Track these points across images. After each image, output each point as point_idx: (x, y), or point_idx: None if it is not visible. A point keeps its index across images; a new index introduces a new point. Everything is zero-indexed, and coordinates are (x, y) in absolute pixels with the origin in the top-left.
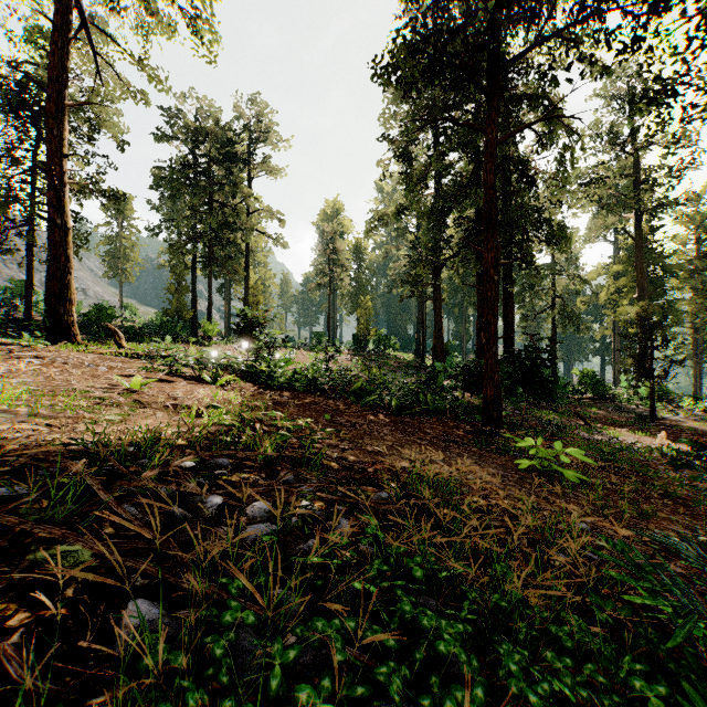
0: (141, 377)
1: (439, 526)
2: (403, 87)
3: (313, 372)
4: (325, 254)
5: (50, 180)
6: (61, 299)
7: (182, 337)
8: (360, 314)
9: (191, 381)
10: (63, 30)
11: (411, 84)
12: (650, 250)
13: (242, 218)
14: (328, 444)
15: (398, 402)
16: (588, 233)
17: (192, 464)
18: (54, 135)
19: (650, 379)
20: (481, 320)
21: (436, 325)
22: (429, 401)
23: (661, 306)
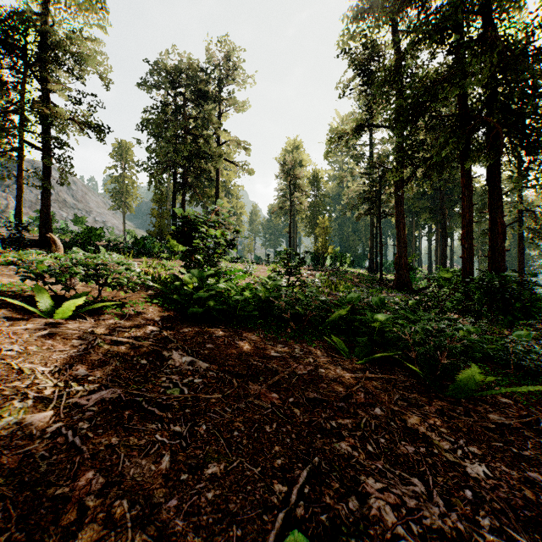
0: None
1: None
2: None
3: (266, 290)
4: (286, 180)
5: None
6: None
7: (154, 253)
8: (318, 233)
9: None
10: None
11: None
12: None
13: (211, 146)
14: None
15: (479, 377)
16: None
17: None
18: None
19: None
20: (468, 228)
21: (400, 239)
22: None
23: None
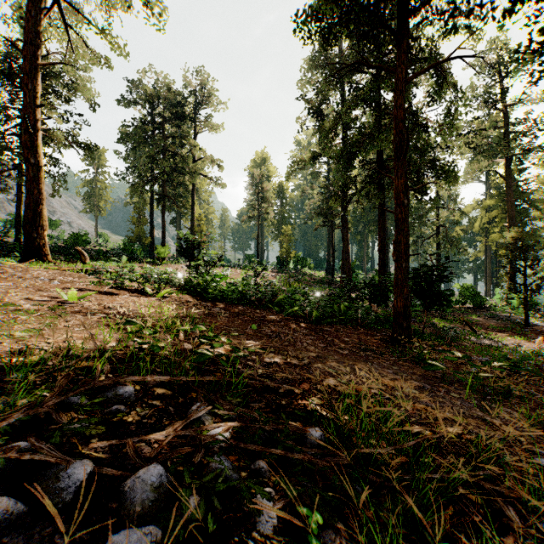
0: (74, 290)
1: (405, 508)
2: (322, 35)
3: (243, 286)
4: (255, 193)
5: (25, 126)
6: (34, 225)
7: (141, 258)
8: (283, 240)
9: (134, 294)
10: (37, 2)
11: (328, 32)
12: (517, 187)
13: (189, 163)
14: (253, 358)
15: (317, 313)
16: (466, 174)
17: (79, 399)
18: (29, 89)
19: (523, 292)
20: (382, 244)
21: (344, 248)
22: (342, 311)
23: (526, 233)
